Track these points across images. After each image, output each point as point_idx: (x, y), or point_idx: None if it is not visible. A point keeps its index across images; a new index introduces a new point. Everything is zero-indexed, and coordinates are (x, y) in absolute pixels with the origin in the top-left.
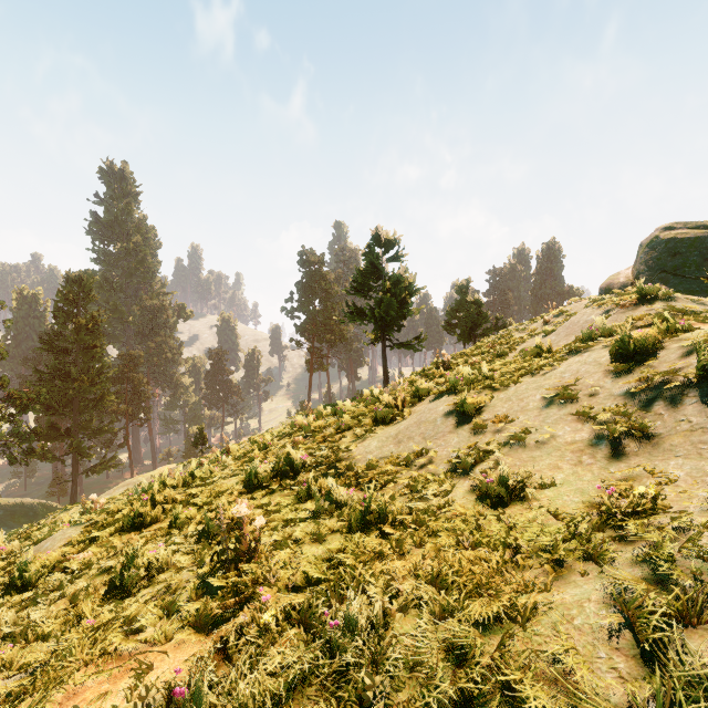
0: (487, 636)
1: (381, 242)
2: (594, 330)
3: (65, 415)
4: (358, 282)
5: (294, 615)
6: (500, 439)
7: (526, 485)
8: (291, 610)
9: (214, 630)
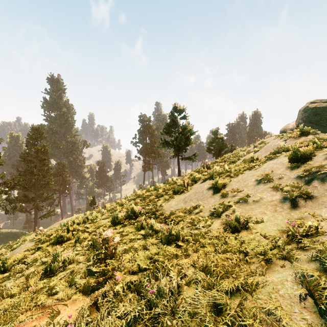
0: (232, 299)
1: (177, 110)
2: (279, 148)
3: (31, 191)
4: (166, 129)
5: (132, 287)
6: (235, 200)
7: (248, 221)
8: (131, 284)
9: (92, 293)
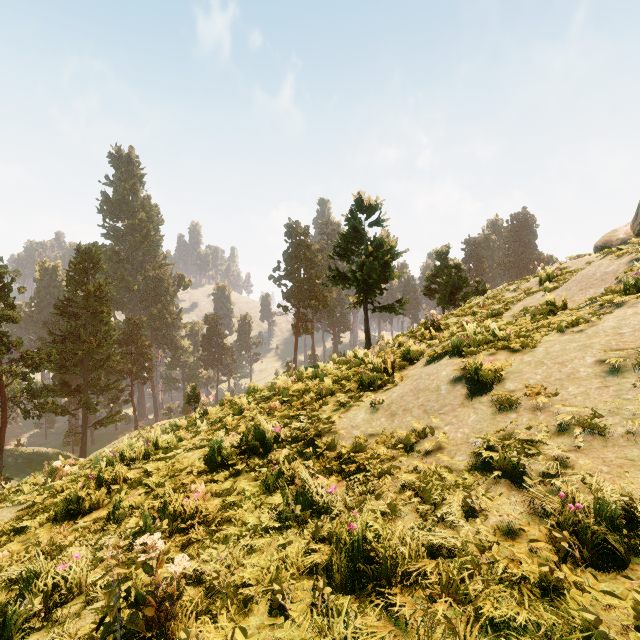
0: None
1: (363, 208)
2: None
3: (76, 373)
4: (341, 247)
5: None
6: (548, 421)
7: None
8: None
9: None
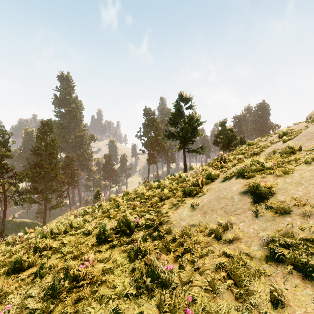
0: None
1: (182, 99)
2: None
3: (41, 183)
4: (171, 119)
5: None
6: None
7: None
8: None
9: None
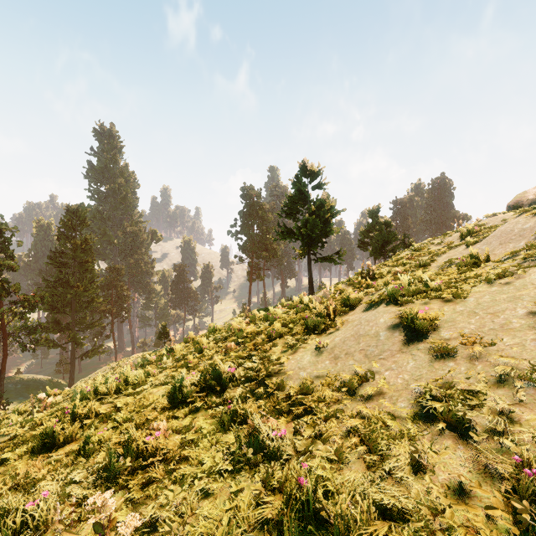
0: None
1: (307, 173)
2: None
3: (66, 313)
4: (288, 207)
5: None
6: (487, 371)
7: None
8: None
9: None
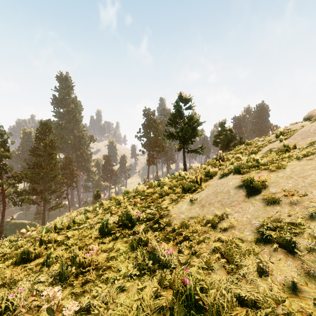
0: None
1: (182, 100)
2: None
3: (40, 184)
4: (171, 120)
5: None
6: (303, 212)
7: None
8: None
9: None
